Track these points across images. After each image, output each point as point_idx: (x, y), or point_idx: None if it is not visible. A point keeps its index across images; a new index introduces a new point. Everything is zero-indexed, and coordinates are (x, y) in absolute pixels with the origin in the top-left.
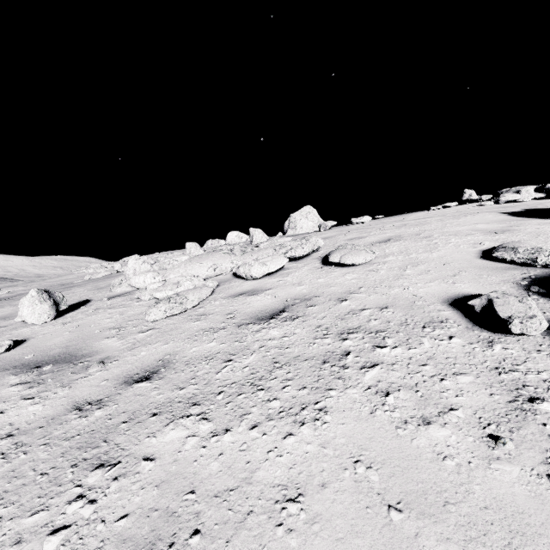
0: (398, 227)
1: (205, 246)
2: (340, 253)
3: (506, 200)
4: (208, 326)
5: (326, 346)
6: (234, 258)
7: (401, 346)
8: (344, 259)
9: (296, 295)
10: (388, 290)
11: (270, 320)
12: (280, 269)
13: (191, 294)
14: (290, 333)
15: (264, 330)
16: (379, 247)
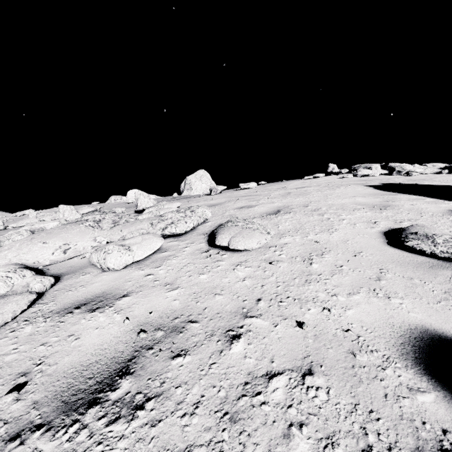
0: (283, 195)
1: (108, 201)
2: (229, 234)
3: (362, 174)
4: None
5: None
6: (98, 233)
7: None
8: (234, 244)
9: (162, 314)
10: (299, 309)
11: (85, 414)
12: (156, 250)
13: None
14: None
15: None
16: (271, 221)
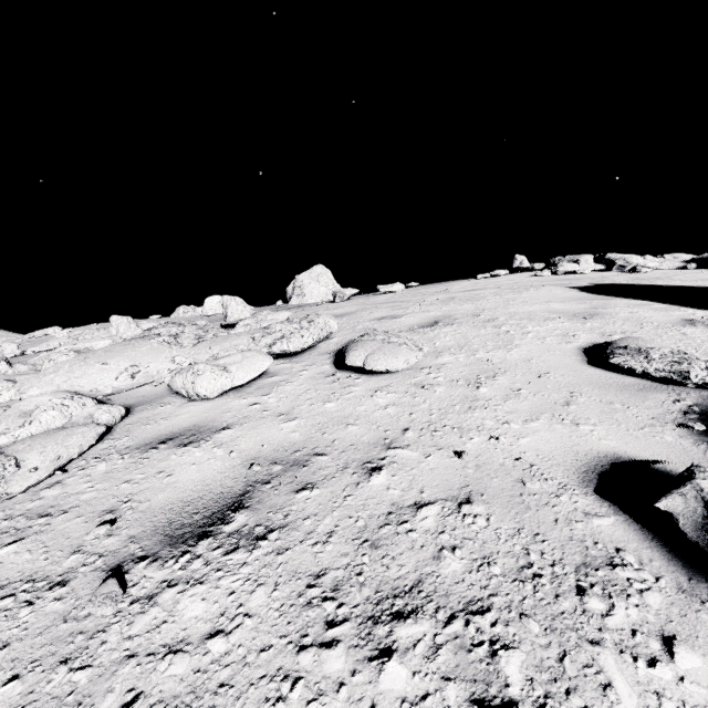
0: (444, 301)
1: (174, 315)
2: (365, 350)
3: (565, 271)
4: (27, 567)
5: (332, 702)
6: (177, 351)
7: (556, 706)
8: (371, 363)
9: (278, 447)
10: (459, 438)
11: (197, 546)
12: (260, 374)
13: (36, 450)
14: (236, 615)
15: (168, 593)
16: (424, 336)
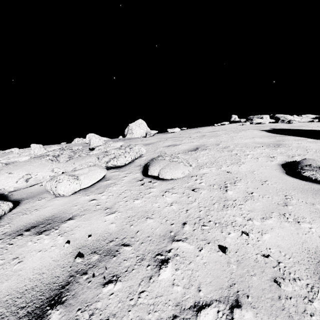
0: (200, 137)
1: (73, 142)
2: (159, 166)
3: (256, 122)
4: None
5: None
6: (55, 165)
7: None
8: (163, 174)
9: (99, 237)
10: (220, 233)
11: None
12: (101, 179)
13: None
14: None
15: None
16: (191, 156)
